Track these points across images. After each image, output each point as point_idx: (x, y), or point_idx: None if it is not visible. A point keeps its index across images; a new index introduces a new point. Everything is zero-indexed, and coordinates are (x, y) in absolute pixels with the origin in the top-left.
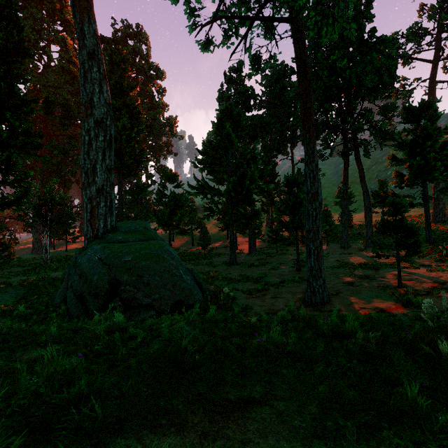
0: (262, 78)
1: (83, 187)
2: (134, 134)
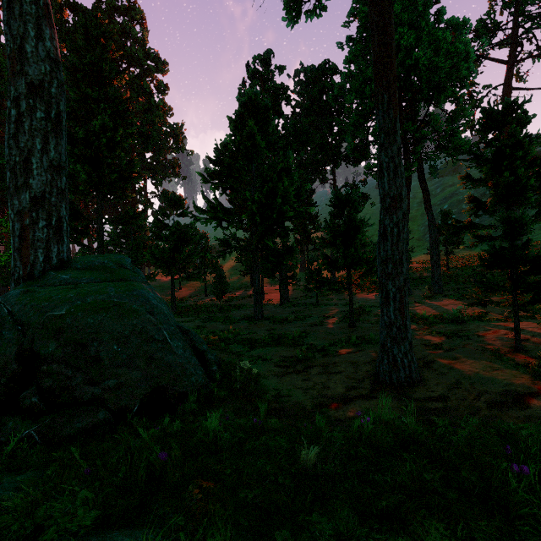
0: (296, 84)
1: (8, 194)
2: (119, 138)
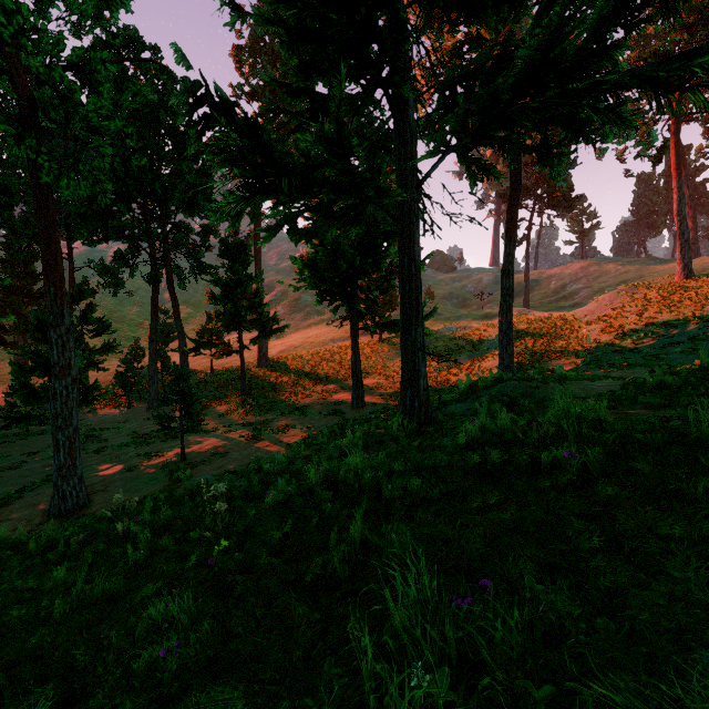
0: None
1: None
2: None
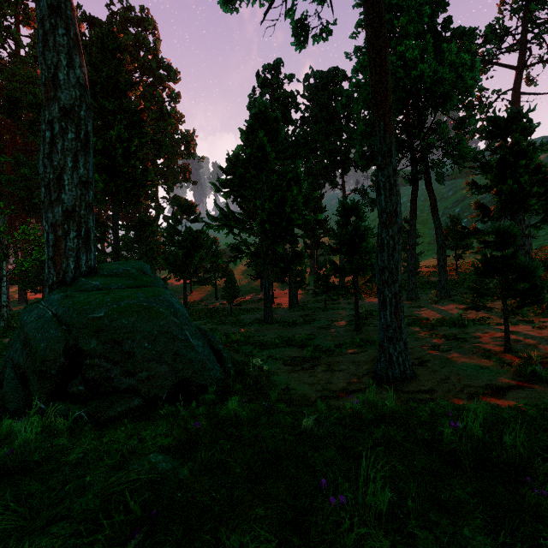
0: (305, 89)
1: (43, 208)
2: (135, 148)
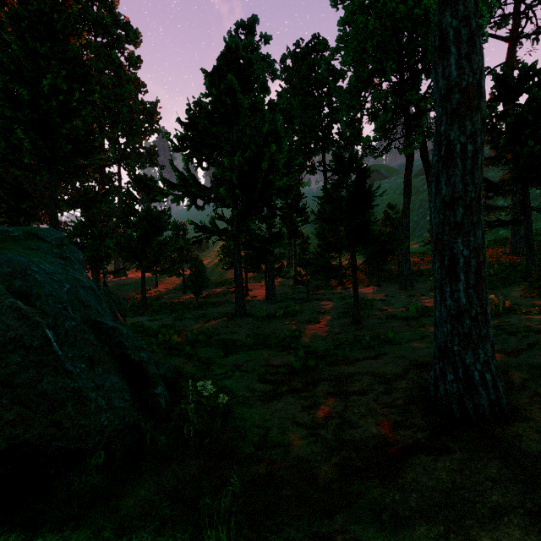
0: (282, 70)
1: None
2: (75, 104)
